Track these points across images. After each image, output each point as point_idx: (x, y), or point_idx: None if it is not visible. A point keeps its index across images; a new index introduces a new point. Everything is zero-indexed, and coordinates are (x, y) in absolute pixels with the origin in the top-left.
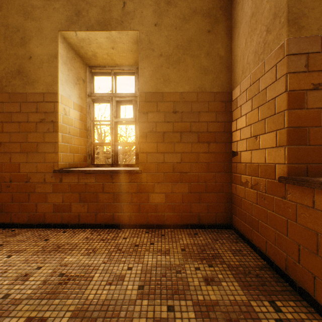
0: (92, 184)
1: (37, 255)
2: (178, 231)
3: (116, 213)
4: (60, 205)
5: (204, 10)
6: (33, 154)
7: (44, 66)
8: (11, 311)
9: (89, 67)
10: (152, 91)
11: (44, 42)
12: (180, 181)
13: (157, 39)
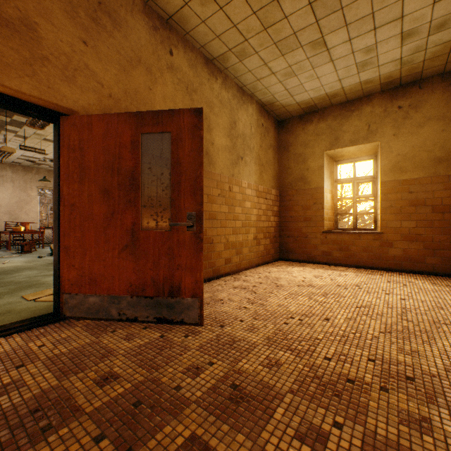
0: (346, 240)
1: (326, 270)
2: (413, 274)
3: (362, 259)
4: (325, 251)
5: (438, 115)
6: (309, 222)
7: (315, 173)
8: (335, 277)
9: (335, 161)
10: (390, 180)
11: (315, 159)
12: (415, 241)
13: (394, 144)
